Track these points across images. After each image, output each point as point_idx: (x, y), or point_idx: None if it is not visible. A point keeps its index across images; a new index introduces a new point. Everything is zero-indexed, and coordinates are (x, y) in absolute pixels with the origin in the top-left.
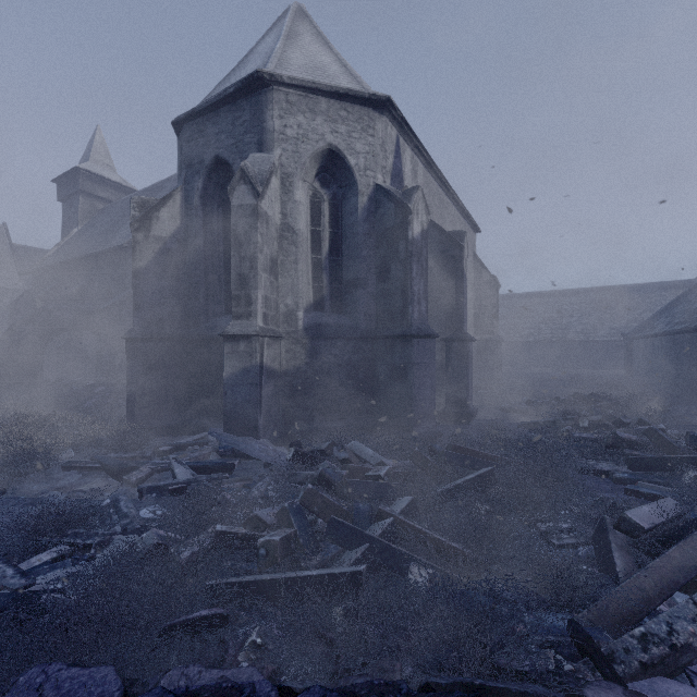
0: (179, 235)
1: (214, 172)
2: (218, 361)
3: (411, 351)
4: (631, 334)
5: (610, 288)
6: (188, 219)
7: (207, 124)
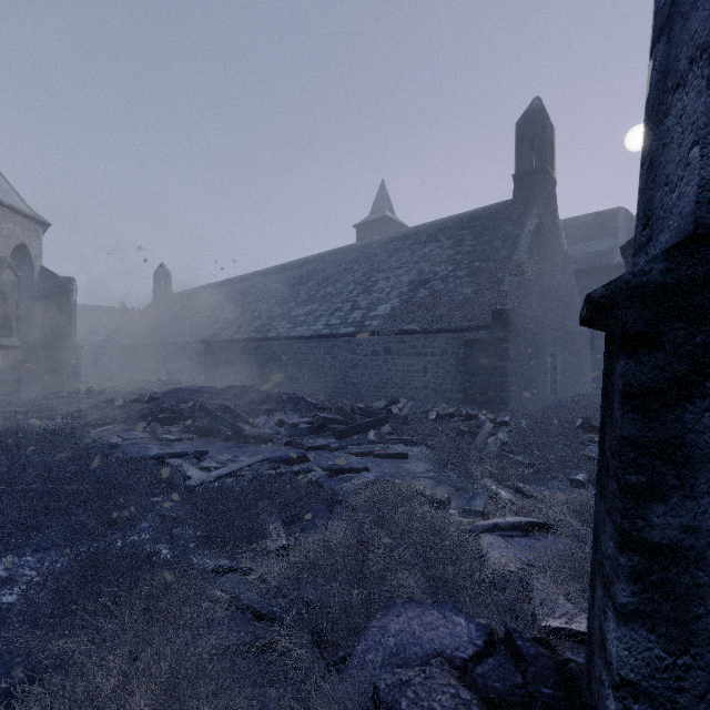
0: None
1: None
2: None
3: (76, 354)
4: (98, 344)
5: None
6: None
7: None
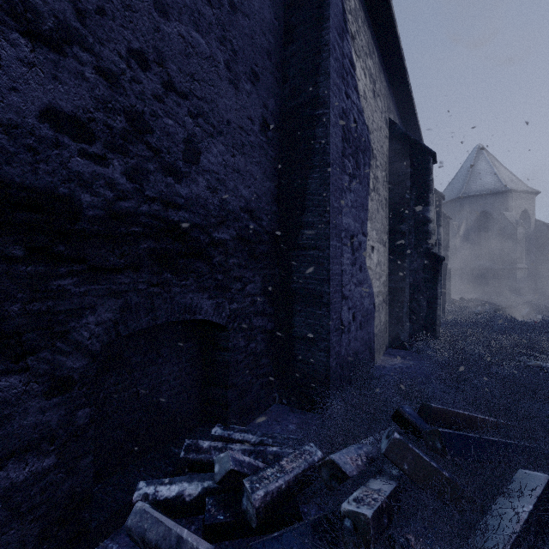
0: (463, 234)
1: (478, 214)
2: (485, 276)
3: None
4: None
5: None
6: (468, 229)
7: (479, 200)
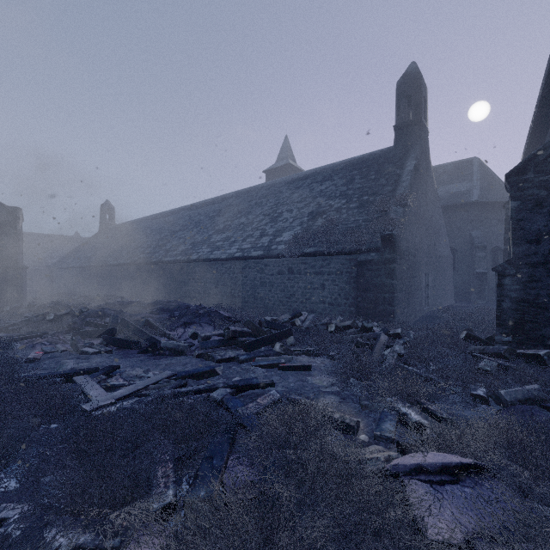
0: None
1: None
2: None
3: (21, 274)
4: (53, 266)
5: (30, 233)
6: None
7: None
